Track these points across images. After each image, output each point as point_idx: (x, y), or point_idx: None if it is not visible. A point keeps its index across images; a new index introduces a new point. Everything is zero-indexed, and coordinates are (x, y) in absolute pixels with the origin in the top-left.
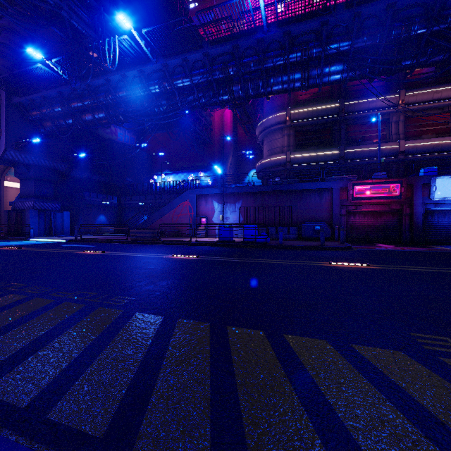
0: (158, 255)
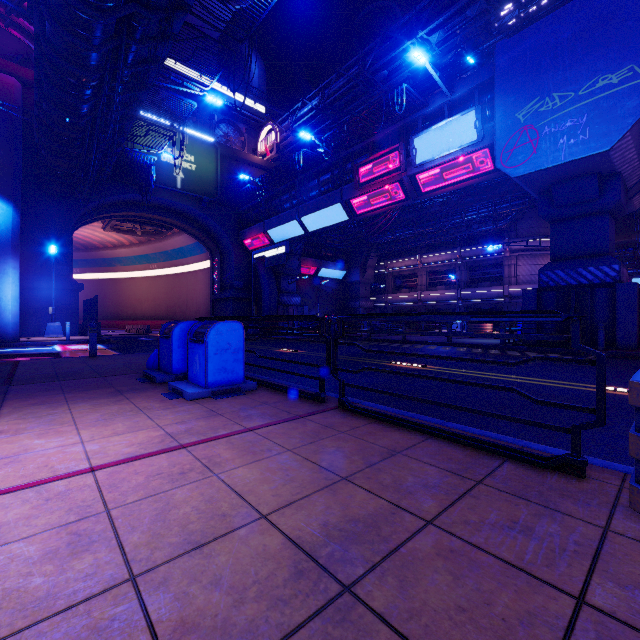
0: (451, 370)
